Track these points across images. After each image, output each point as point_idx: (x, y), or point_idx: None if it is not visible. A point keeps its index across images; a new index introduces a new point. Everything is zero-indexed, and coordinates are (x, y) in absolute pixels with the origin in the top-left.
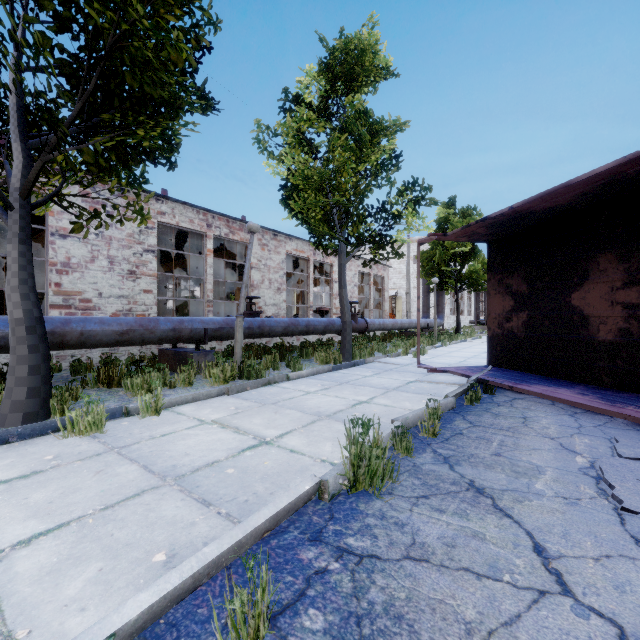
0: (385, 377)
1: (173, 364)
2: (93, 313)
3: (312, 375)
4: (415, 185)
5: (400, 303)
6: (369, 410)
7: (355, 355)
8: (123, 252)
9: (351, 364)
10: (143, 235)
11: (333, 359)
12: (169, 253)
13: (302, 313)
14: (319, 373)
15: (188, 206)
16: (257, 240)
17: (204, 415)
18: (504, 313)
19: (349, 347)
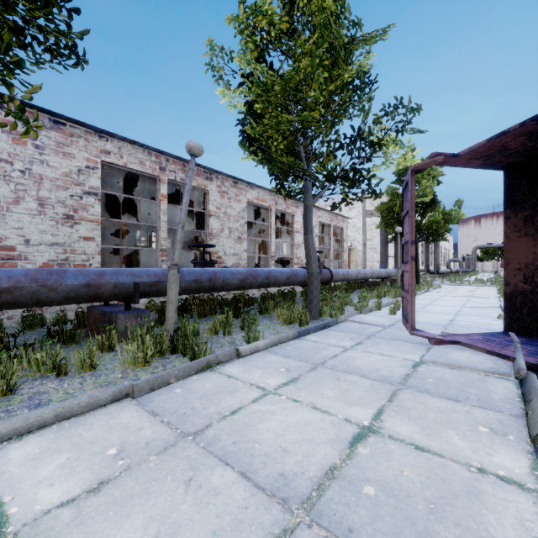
0: (373, 351)
1: (99, 326)
2: (17, 263)
3: (272, 346)
4: (398, 107)
5: (354, 254)
6: (392, 471)
7: (323, 311)
8: (57, 193)
9: (321, 326)
10: (83, 175)
11: (298, 318)
12: (134, 204)
13: (264, 263)
14: (282, 342)
15: (138, 146)
16: (216, 187)
17: (30, 488)
18: (536, 262)
19: (316, 303)
